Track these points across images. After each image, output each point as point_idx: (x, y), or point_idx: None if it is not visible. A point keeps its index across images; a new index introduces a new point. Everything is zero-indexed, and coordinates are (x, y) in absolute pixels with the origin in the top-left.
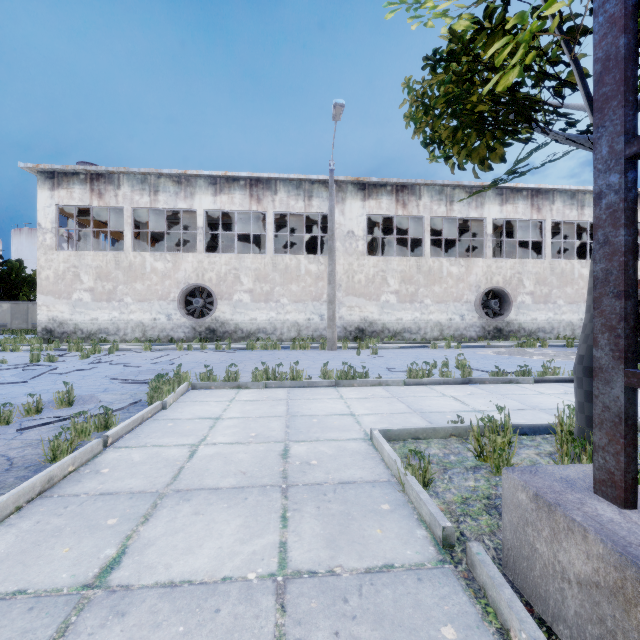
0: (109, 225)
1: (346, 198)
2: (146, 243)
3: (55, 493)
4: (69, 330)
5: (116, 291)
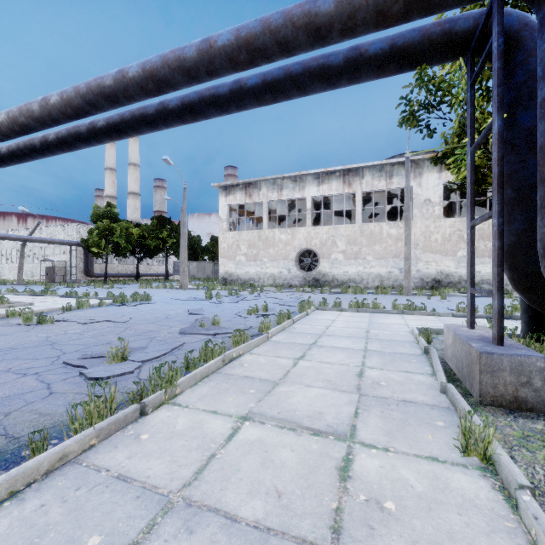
0: (255, 214)
1: (423, 172)
2: (274, 222)
3: (286, 331)
4: (234, 279)
5: (258, 254)
